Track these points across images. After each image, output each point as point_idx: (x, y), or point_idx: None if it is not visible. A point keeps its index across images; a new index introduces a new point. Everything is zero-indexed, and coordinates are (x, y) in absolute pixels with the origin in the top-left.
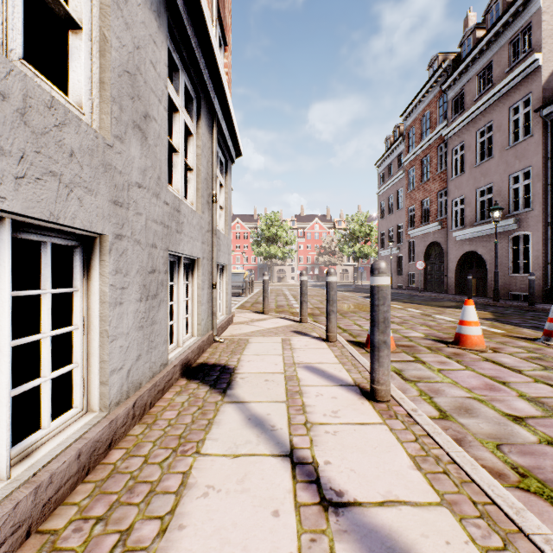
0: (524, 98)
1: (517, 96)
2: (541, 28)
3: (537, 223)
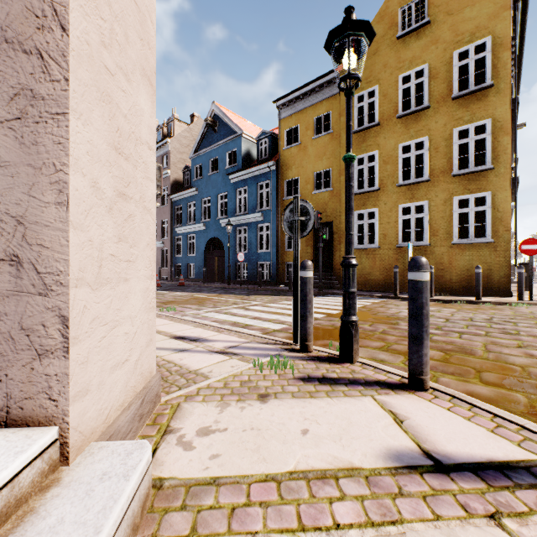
0: (166, 186)
1: (164, 184)
2: (170, 159)
3: (169, 245)
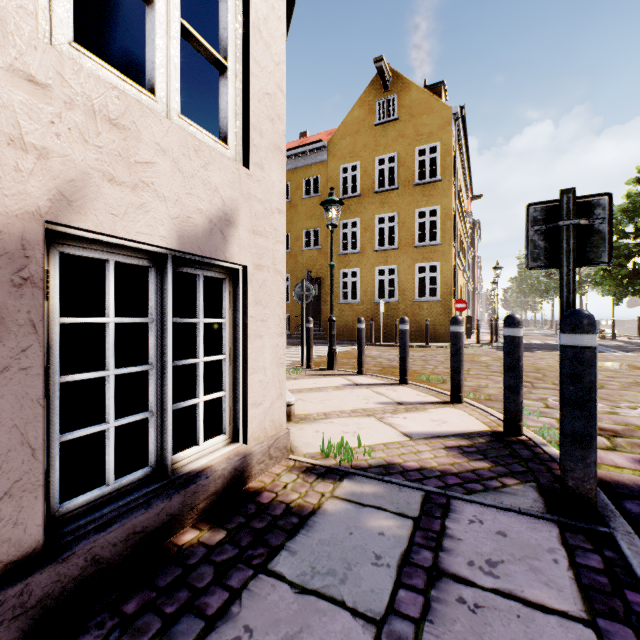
0: None
1: None
2: None
3: None
